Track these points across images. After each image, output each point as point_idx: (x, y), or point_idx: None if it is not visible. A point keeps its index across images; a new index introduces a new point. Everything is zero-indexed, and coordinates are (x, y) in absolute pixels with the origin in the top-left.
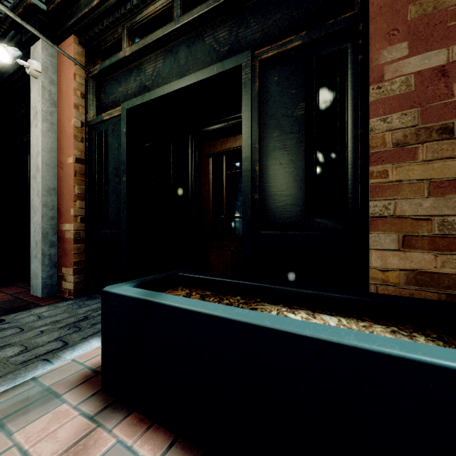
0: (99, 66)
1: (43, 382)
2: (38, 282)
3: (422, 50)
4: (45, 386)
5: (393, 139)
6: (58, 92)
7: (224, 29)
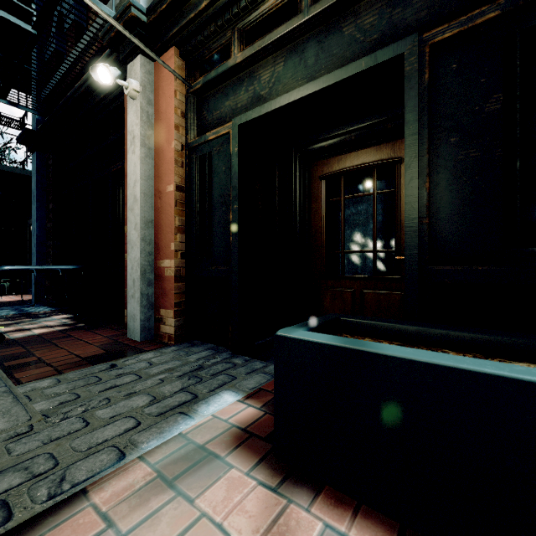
0: (202, 79)
1: (190, 440)
2: (136, 325)
3: None
4: (194, 444)
5: None
6: (156, 113)
7: (372, 13)
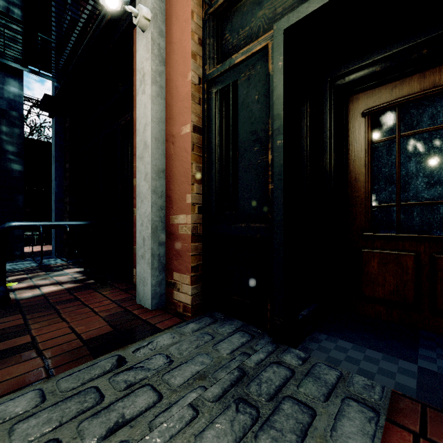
0: None
1: None
2: (146, 290)
3: None
4: None
5: None
6: (168, 45)
7: None
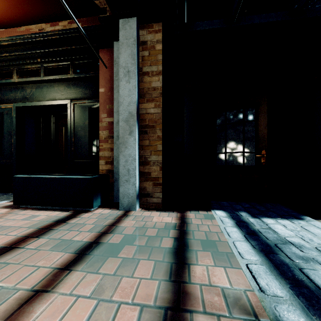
0: None
1: None
2: None
3: (109, 117)
4: None
5: (104, 137)
6: None
7: (62, 87)
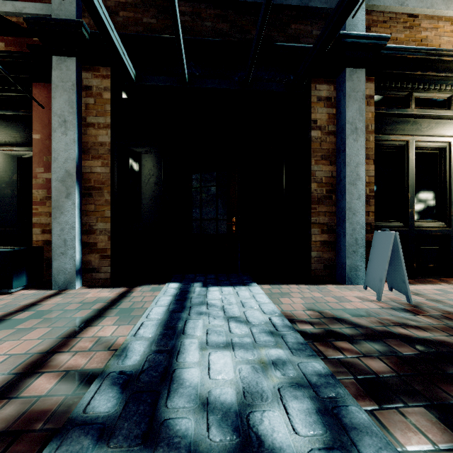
0: None
1: None
2: None
3: (48, 172)
4: None
5: (40, 198)
6: None
7: None
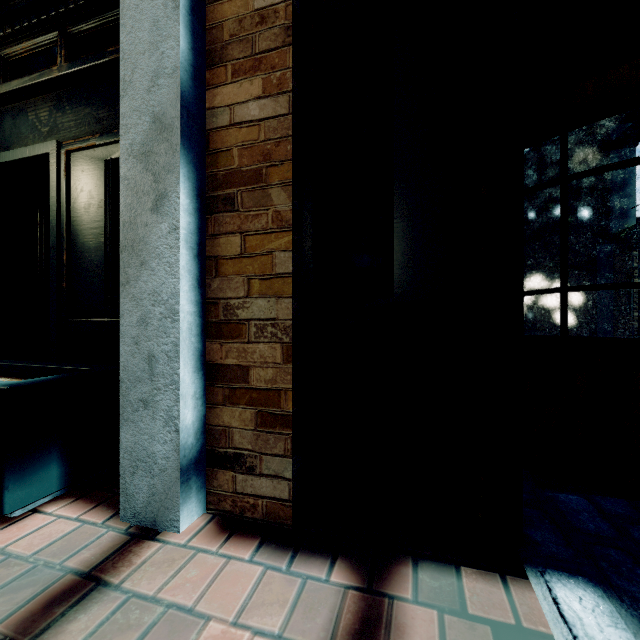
0: None
1: None
2: None
3: None
4: None
5: None
6: None
7: (45, 109)
